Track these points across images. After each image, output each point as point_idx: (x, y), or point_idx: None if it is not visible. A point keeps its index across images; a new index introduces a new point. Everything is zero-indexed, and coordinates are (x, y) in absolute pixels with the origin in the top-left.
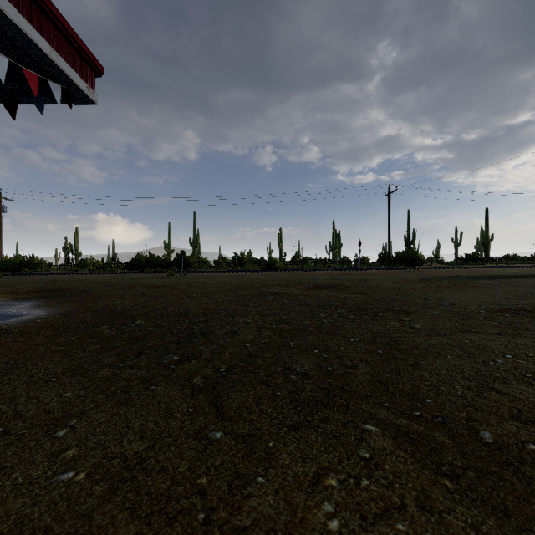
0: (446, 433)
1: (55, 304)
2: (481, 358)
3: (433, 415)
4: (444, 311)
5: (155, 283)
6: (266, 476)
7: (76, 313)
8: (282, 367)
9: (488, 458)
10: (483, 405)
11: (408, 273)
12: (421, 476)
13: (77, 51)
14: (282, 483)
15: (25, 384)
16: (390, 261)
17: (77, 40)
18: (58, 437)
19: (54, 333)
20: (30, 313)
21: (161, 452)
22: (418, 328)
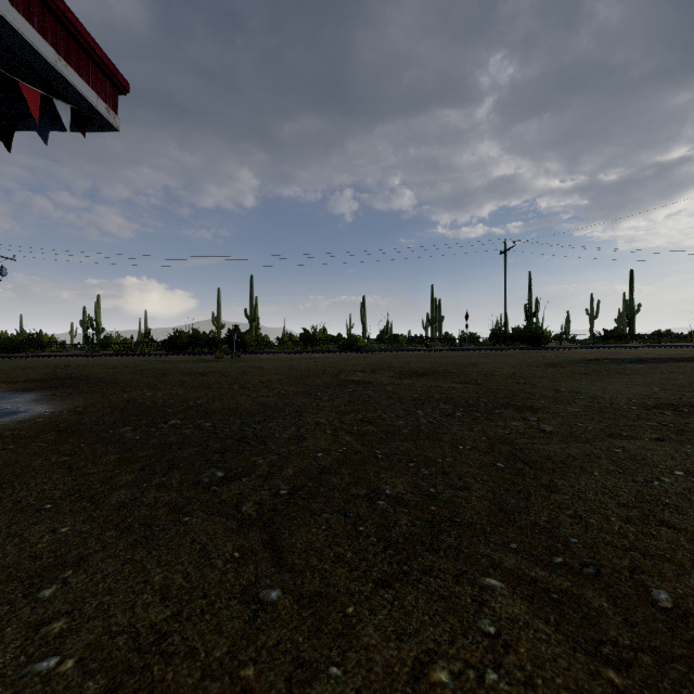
0: (603, 591)
1: (64, 397)
2: (640, 475)
3: (582, 563)
4: (582, 407)
5: (199, 369)
6: (343, 664)
7: (91, 410)
8: (366, 488)
9: (669, 633)
10: (652, 548)
11: (531, 355)
12: (574, 664)
13: (93, 60)
14: (366, 678)
15: (8, 514)
16: (507, 339)
17: (92, 45)
18: (42, 599)
19: (58, 438)
20: (29, 410)
21: (190, 623)
22: (550, 432)
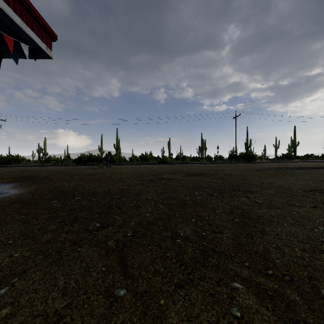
0: (295, 290)
1: (26, 186)
2: (307, 226)
3: (283, 274)
4: (275, 191)
5: (91, 172)
6: None
7: (38, 192)
8: (170, 232)
9: None
10: (318, 265)
11: (248, 166)
12: None
13: (39, 24)
14: None
15: None
16: (236, 158)
17: (39, 17)
18: None
19: (21, 206)
20: (9, 192)
21: (76, 310)
22: (260, 203)
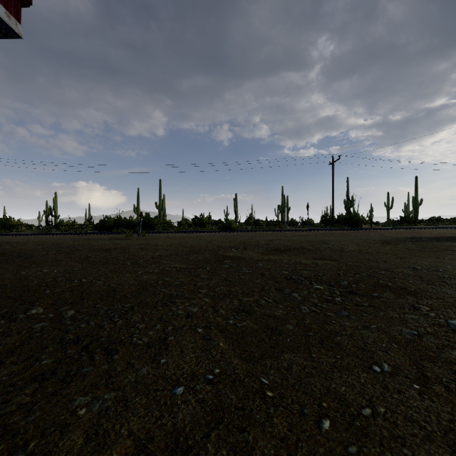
0: None
1: None
2: None
3: None
4: None
5: (106, 246)
6: None
7: None
8: None
9: None
10: None
11: (361, 234)
12: None
13: None
14: None
15: None
16: (334, 222)
17: None
18: None
19: None
20: None
21: None
22: None
